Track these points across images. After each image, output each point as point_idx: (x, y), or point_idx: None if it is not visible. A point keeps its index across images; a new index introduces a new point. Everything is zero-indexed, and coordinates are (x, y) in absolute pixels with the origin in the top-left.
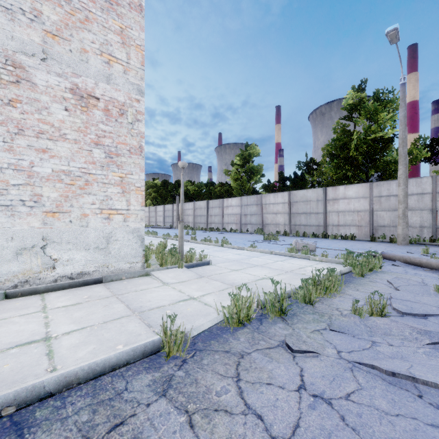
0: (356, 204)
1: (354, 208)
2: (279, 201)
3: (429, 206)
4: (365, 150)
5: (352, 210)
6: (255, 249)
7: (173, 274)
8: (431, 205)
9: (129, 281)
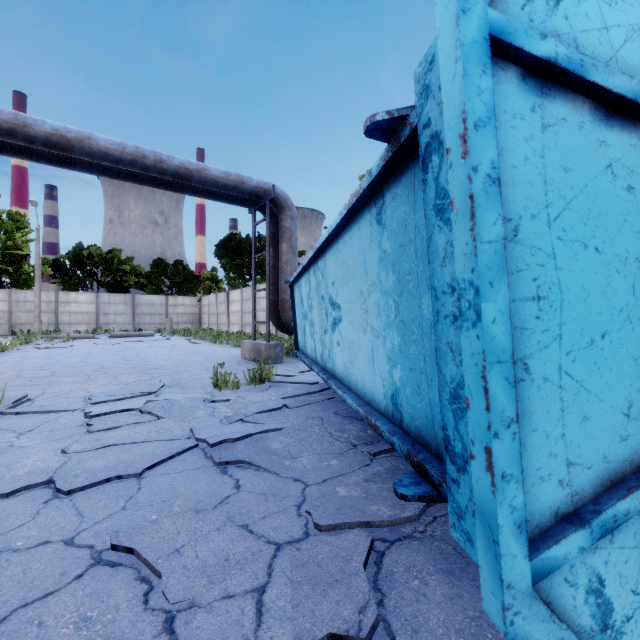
0: None
1: None
2: None
3: (54, 310)
4: (3, 261)
5: None
6: None
7: None
8: (55, 310)
9: None
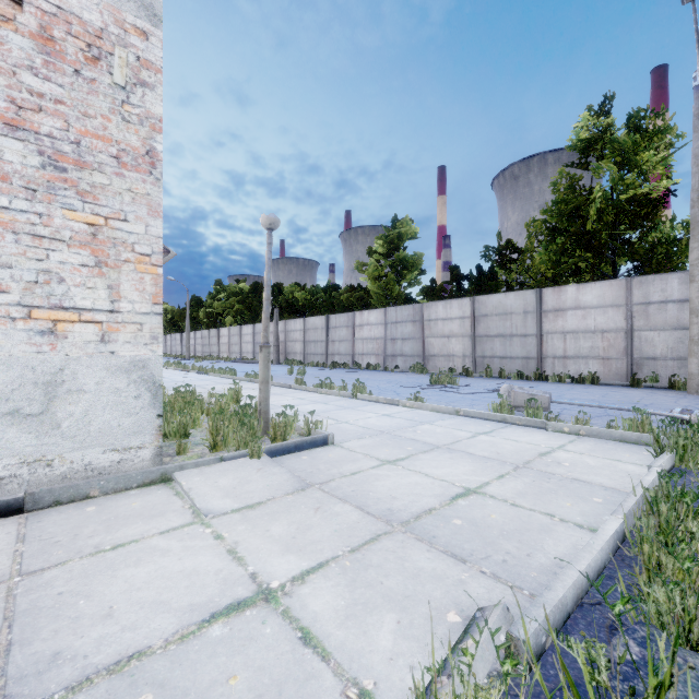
0: (599, 319)
1: (595, 326)
2: (454, 314)
3: None
4: (615, 220)
5: (591, 330)
6: (422, 404)
7: (233, 479)
8: None
9: (104, 505)
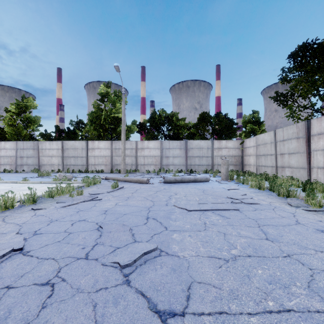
0: (104, 152)
1: (103, 155)
2: (54, 147)
3: (135, 155)
4: (110, 122)
5: (102, 156)
6: (27, 181)
7: None
8: (135, 154)
9: None
